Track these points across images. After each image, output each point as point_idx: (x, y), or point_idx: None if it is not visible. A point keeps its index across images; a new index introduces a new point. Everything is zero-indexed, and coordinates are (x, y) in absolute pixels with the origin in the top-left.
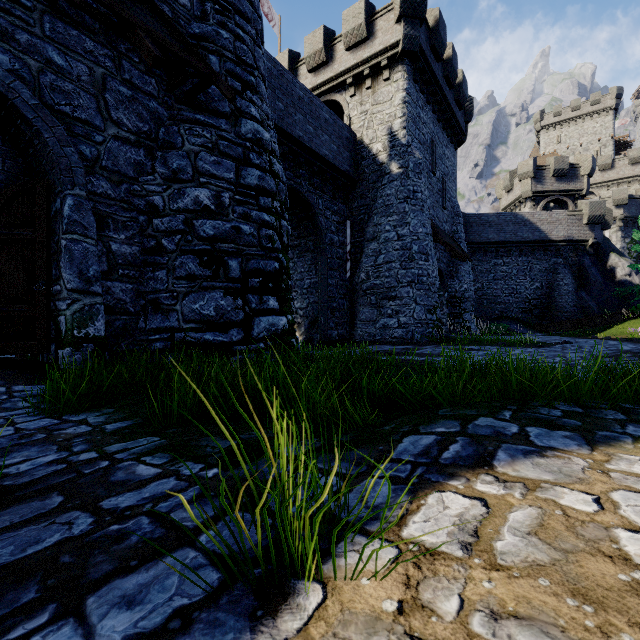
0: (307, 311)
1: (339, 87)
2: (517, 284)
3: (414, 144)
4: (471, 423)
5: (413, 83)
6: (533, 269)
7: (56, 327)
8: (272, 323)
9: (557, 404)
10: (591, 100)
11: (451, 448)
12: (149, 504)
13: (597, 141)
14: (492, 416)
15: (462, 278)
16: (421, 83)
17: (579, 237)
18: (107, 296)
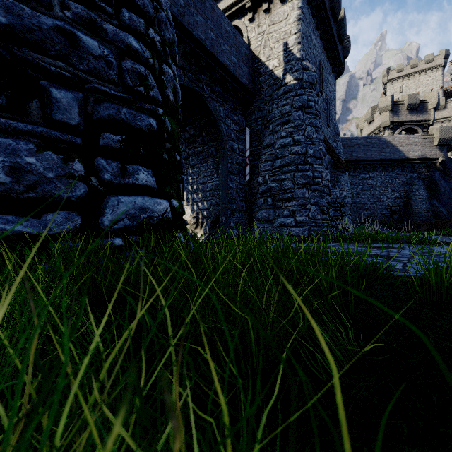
0: (209, 212)
1: (238, 13)
2: (380, 194)
3: (307, 59)
4: None
5: (306, 4)
6: (393, 182)
7: None
8: (142, 207)
9: None
10: (425, 59)
11: None
12: None
13: (430, 90)
14: None
15: (342, 186)
16: (312, 7)
17: (431, 156)
18: None
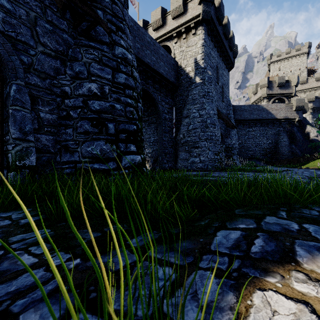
0: (152, 154)
1: (169, 38)
2: (259, 141)
3: (208, 67)
4: (262, 221)
5: (207, 36)
6: (267, 133)
7: (7, 160)
8: (132, 159)
9: (311, 206)
10: (296, 49)
11: (256, 242)
12: (7, 301)
13: (299, 69)
14: (274, 215)
15: (232, 137)
16: (211, 36)
17: (291, 117)
18: (37, 143)
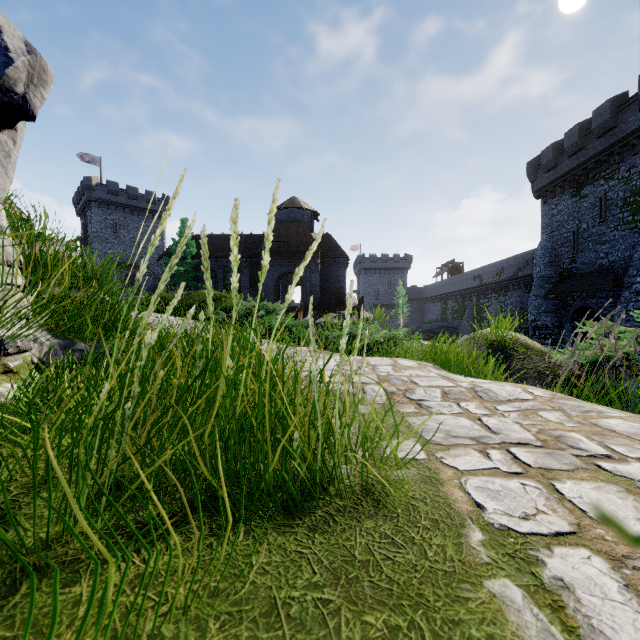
0: None
1: None
2: None
3: None
4: None
5: None
6: None
7: None
8: None
9: None
10: None
11: None
12: None
13: None
14: None
15: None
16: None
17: None
18: None
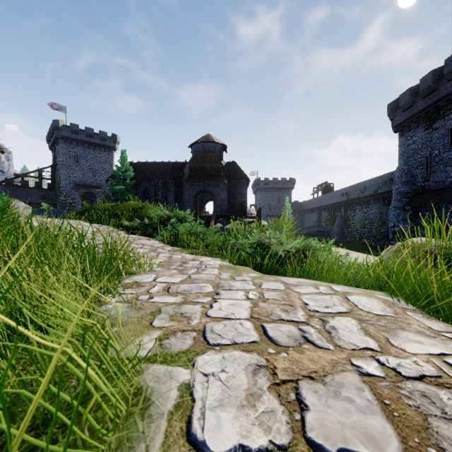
0: None
1: None
2: None
3: None
4: None
5: None
6: None
7: None
8: None
9: None
10: None
11: None
12: None
13: None
14: None
15: None
16: None
17: None
18: None
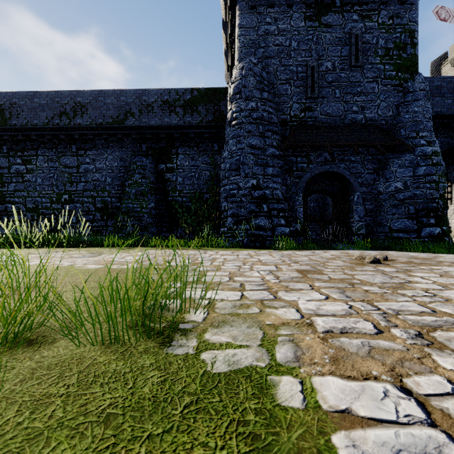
0: None
1: None
2: None
3: None
4: None
5: None
6: None
7: (351, 231)
8: (432, 230)
9: None
10: None
11: None
12: None
13: None
14: None
15: None
16: None
17: None
18: (364, 222)
